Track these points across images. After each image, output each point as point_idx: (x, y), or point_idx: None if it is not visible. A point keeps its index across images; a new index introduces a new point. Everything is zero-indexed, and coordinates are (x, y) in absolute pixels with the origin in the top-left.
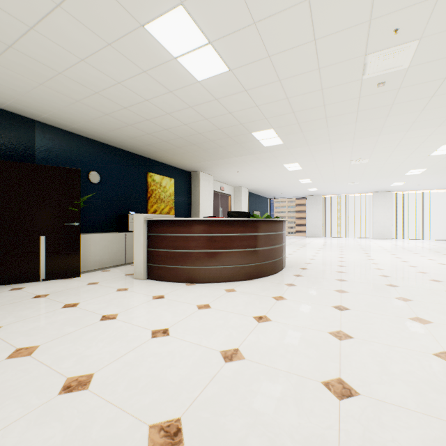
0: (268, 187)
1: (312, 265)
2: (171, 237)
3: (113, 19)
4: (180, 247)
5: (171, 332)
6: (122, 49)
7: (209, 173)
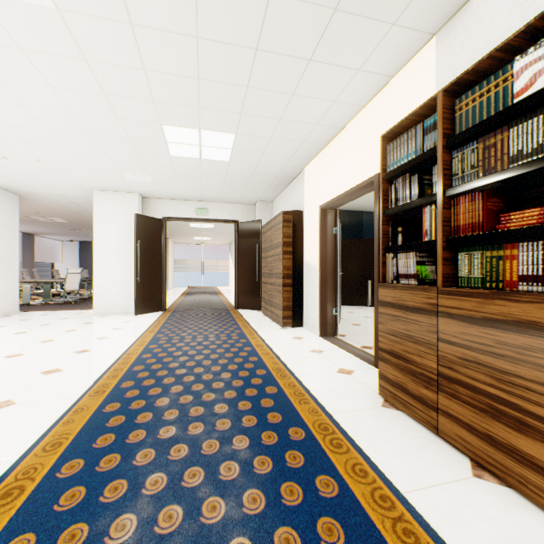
0: None
1: None
2: None
3: None
4: None
5: None
6: None
7: None
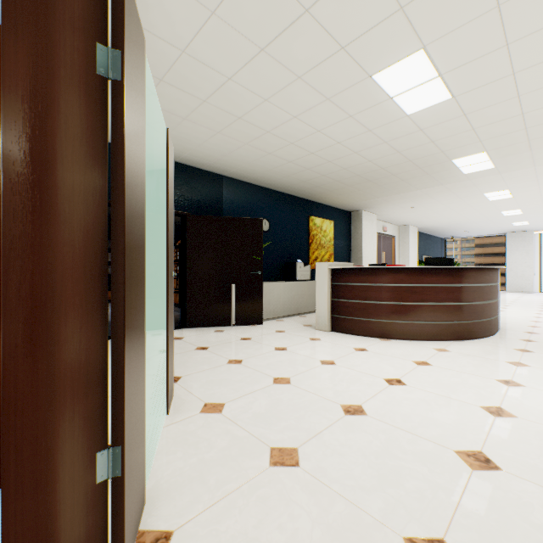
0: (448, 223)
1: (542, 330)
2: (360, 287)
3: (343, 77)
4: (371, 298)
5: (405, 382)
6: (338, 101)
7: (373, 211)
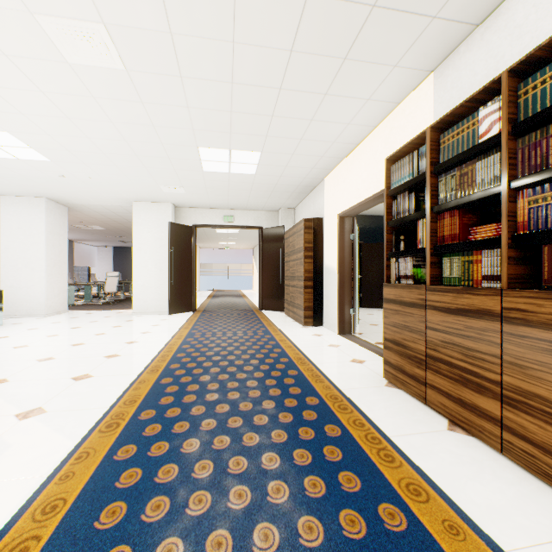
0: None
1: None
2: None
3: None
4: None
5: None
6: None
7: None
